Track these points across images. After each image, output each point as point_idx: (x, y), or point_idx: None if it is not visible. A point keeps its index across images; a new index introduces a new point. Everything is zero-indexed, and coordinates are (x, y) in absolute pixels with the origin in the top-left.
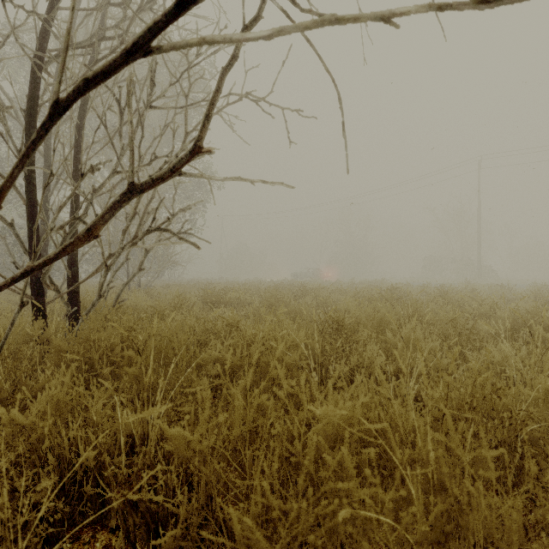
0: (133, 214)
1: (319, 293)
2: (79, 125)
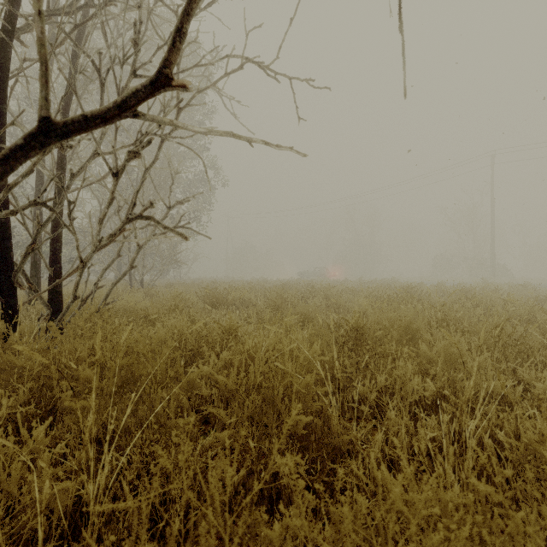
0: (110, 199)
1: (329, 293)
2: (65, 108)
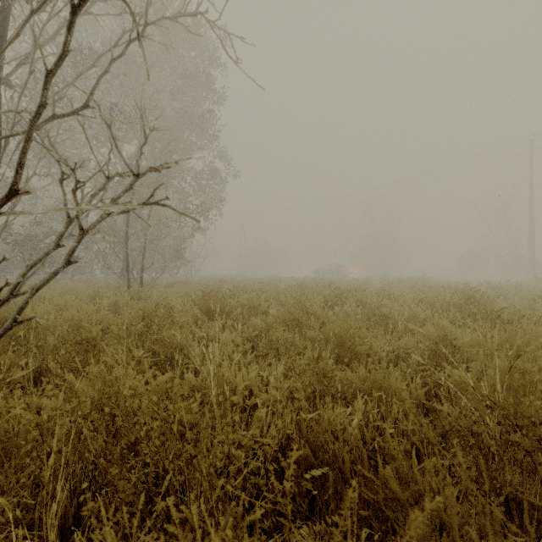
0: None
1: (362, 298)
2: None
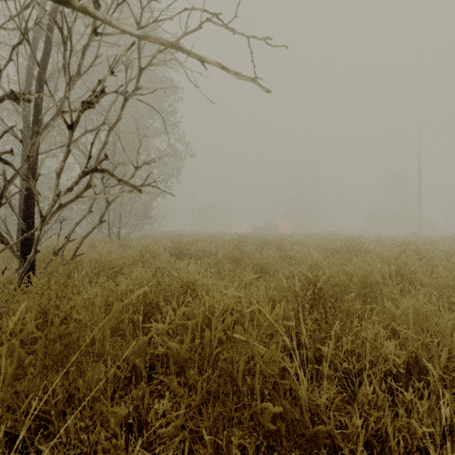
0: (66, 152)
1: (280, 245)
2: (40, 76)
